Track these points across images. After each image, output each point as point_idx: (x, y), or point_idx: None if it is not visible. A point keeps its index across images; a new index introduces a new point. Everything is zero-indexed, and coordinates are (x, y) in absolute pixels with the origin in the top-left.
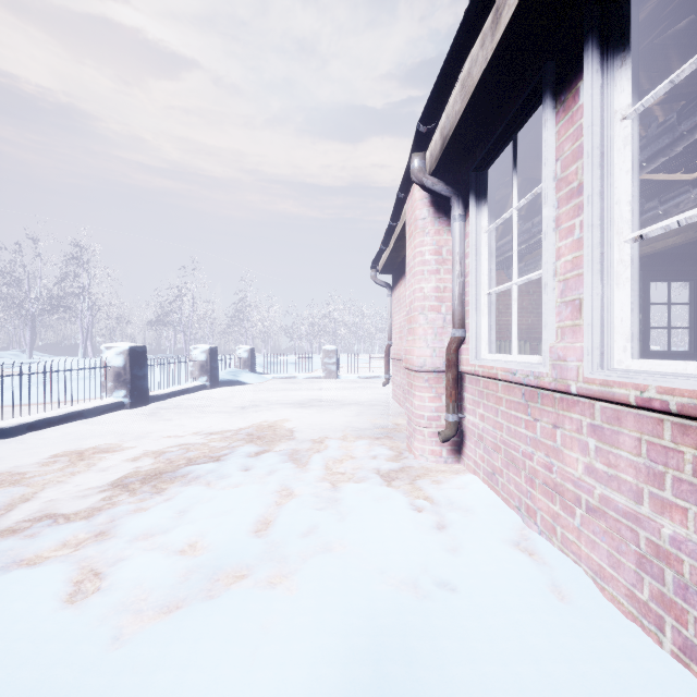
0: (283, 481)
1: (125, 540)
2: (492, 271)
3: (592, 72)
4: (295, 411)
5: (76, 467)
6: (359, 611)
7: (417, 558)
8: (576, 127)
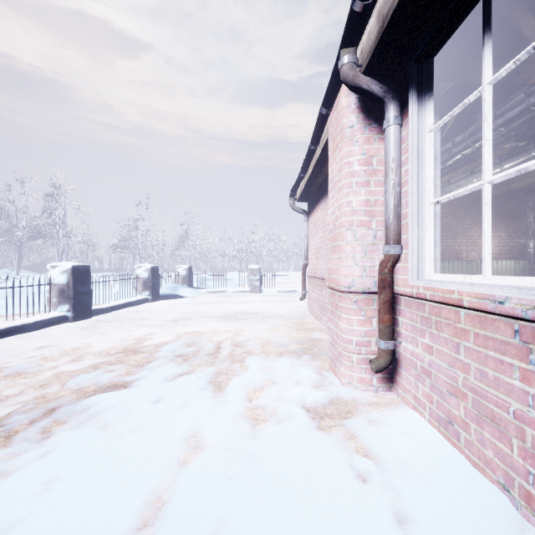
0: (194, 423)
1: None
2: (436, 178)
3: None
4: (221, 324)
5: None
6: None
7: None
8: None
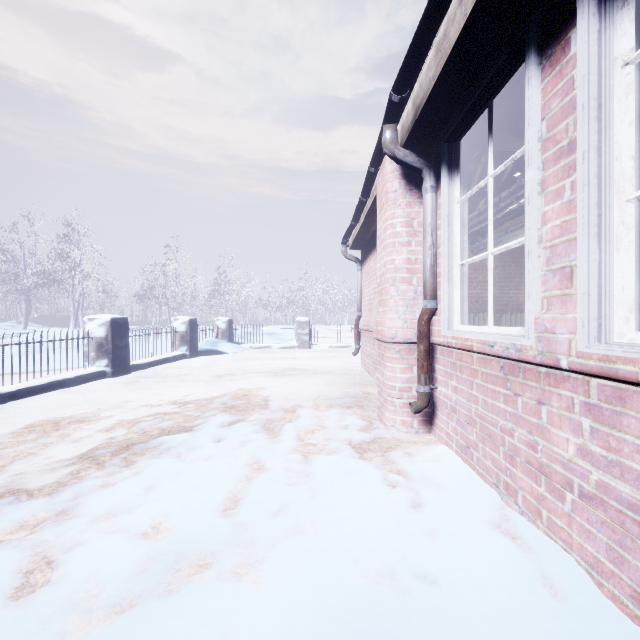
0: (255, 454)
1: (86, 521)
2: (465, 242)
3: (589, 15)
4: (269, 379)
5: (50, 438)
6: (332, 613)
7: (394, 543)
8: (566, 81)
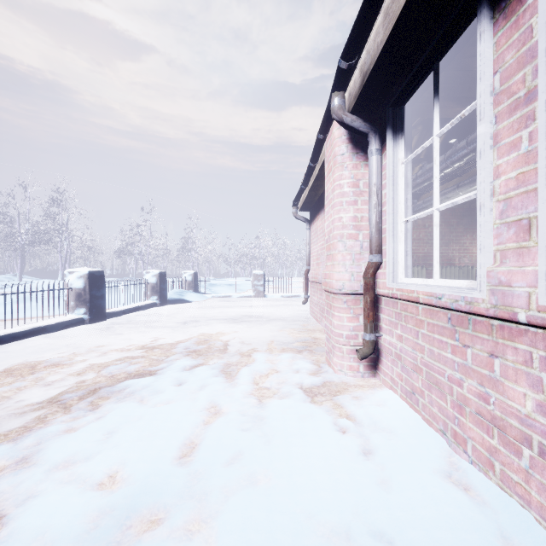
0: (212, 398)
1: (44, 470)
2: (408, 201)
3: None
4: (229, 325)
5: (24, 382)
6: None
7: (347, 496)
8: (523, 31)
